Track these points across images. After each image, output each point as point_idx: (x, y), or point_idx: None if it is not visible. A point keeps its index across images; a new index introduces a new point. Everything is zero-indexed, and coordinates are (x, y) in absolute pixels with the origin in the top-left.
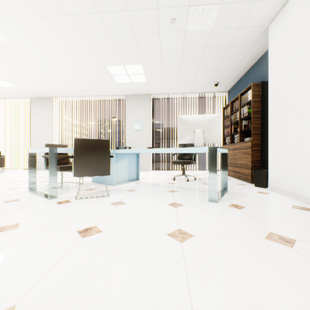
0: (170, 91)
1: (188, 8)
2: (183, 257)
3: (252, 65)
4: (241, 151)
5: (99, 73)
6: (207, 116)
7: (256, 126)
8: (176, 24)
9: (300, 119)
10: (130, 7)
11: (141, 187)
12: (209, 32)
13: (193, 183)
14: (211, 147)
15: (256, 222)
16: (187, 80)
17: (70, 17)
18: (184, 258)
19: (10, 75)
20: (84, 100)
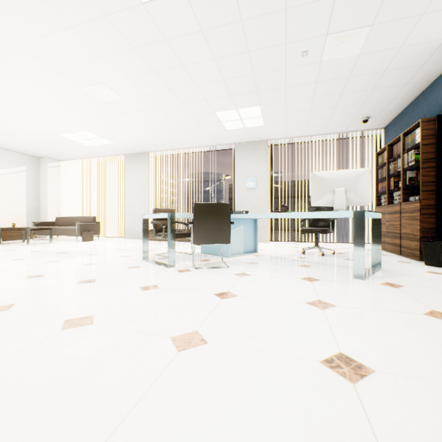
0: (296, 134)
1: (325, 37)
2: (326, 319)
3: (422, 89)
4: (404, 215)
5: (205, 121)
6: (350, 171)
7: (429, 179)
8: (308, 56)
9: None
10: (251, 48)
11: (262, 260)
12: (355, 59)
13: (330, 258)
14: (357, 211)
15: (416, 301)
16: (320, 119)
17: (184, 67)
18: (327, 320)
19: (110, 132)
20: (183, 152)
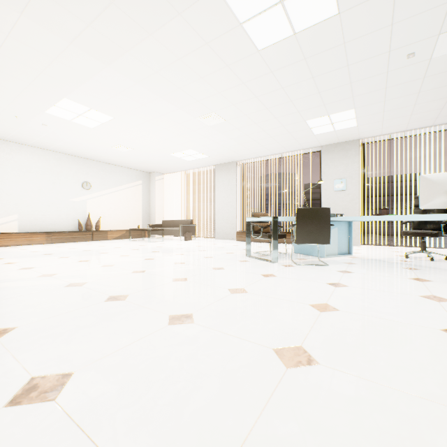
0: (394, 130)
1: (437, 36)
2: (443, 308)
3: None
4: None
5: (294, 130)
6: None
7: None
8: (414, 57)
9: None
10: (351, 62)
11: (360, 261)
12: None
13: (442, 263)
14: None
15: None
16: (427, 111)
17: (283, 89)
18: (444, 308)
19: (208, 148)
20: (267, 159)
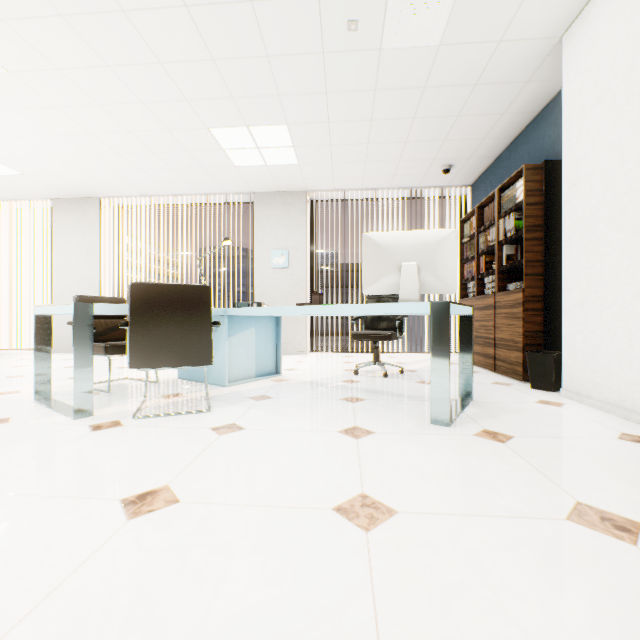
0: (349, 185)
1: None
2: (370, 575)
3: (523, 126)
4: (500, 311)
5: (195, 145)
6: (427, 233)
7: (535, 257)
8: (359, 33)
9: (634, 240)
10: None
11: (283, 391)
12: (433, 52)
13: (396, 381)
14: (438, 302)
15: (543, 476)
16: (384, 161)
17: (127, 15)
18: (372, 577)
19: (6, 149)
20: (167, 203)
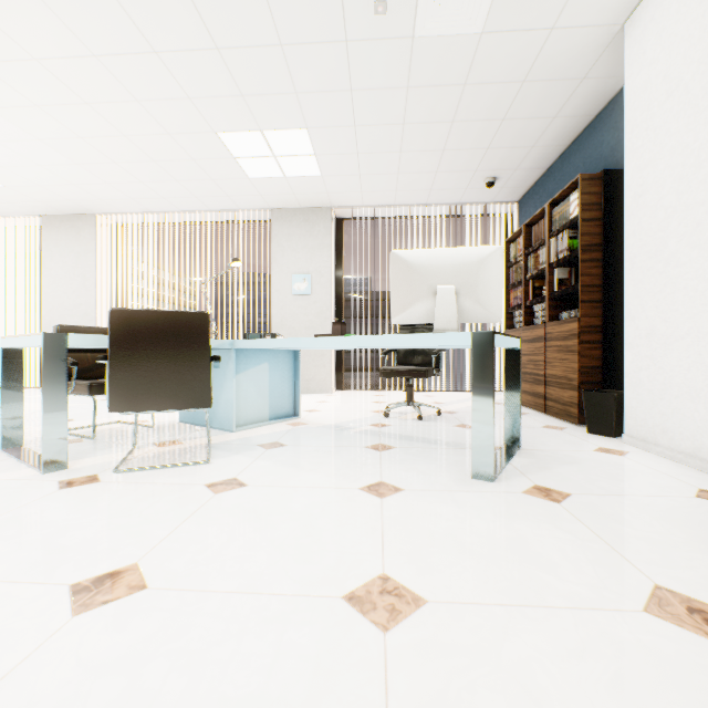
0: (380, 201)
1: None
2: (385, 703)
3: (578, 132)
4: (552, 344)
5: (202, 153)
6: (467, 250)
7: (592, 281)
8: (387, 17)
9: None
10: None
11: (299, 437)
12: (474, 42)
13: (432, 424)
14: (480, 333)
15: (610, 548)
16: (419, 172)
17: None
18: (387, 706)
19: None
20: (173, 221)
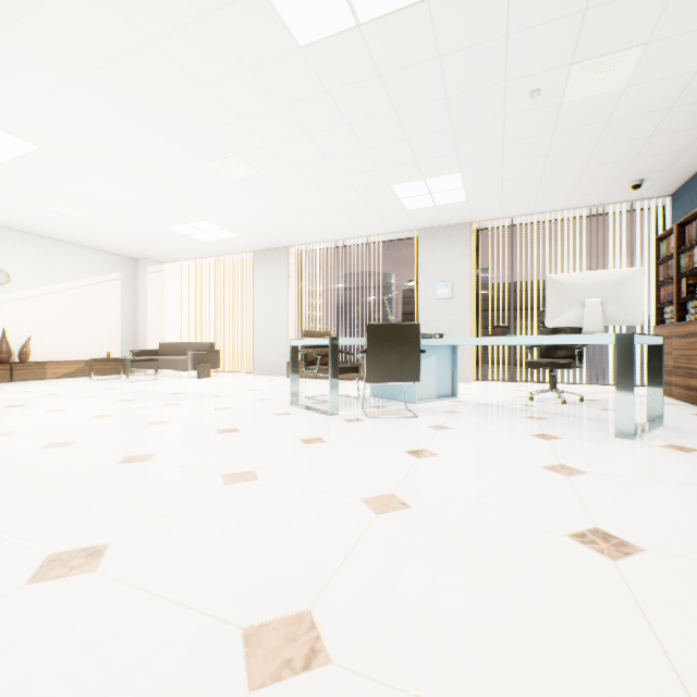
0: (517, 212)
1: (569, 67)
2: (574, 489)
3: None
4: None
5: (375, 199)
6: (611, 272)
7: None
8: (540, 97)
9: None
10: (452, 93)
11: (466, 409)
12: (618, 94)
13: (576, 407)
14: (622, 334)
15: None
16: (559, 186)
17: (350, 126)
18: (574, 489)
19: (237, 221)
20: (338, 245)
